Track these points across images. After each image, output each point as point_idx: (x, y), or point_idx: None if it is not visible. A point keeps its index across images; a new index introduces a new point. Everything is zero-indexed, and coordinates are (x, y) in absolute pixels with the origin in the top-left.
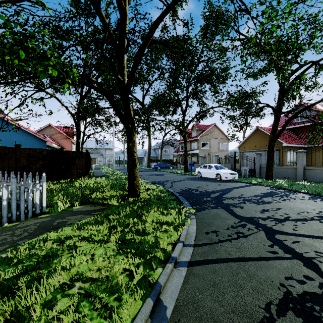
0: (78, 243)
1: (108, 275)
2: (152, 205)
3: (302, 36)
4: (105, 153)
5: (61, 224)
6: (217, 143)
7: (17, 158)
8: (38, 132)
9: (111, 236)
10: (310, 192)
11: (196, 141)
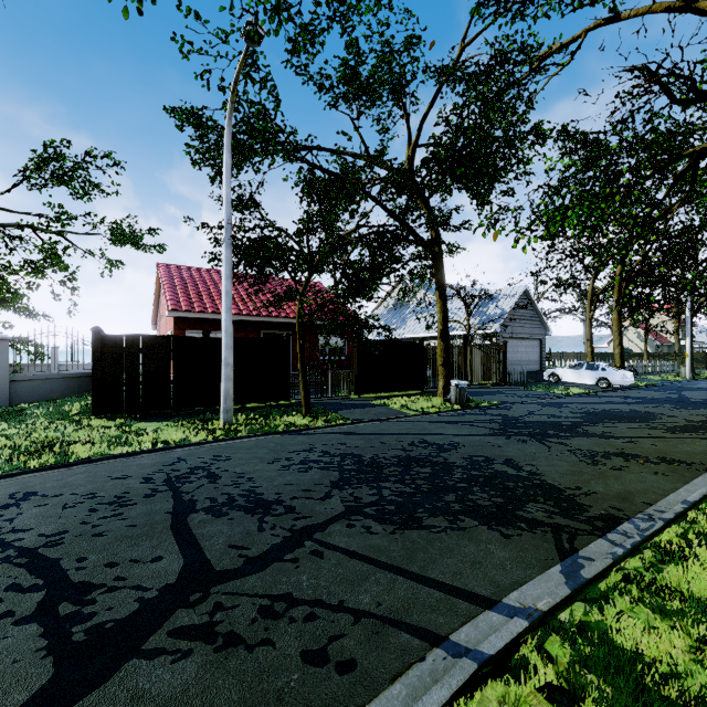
0: None
1: (694, 641)
2: None
3: None
4: None
5: None
6: None
7: None
8: None
9: None
10: None
11: None
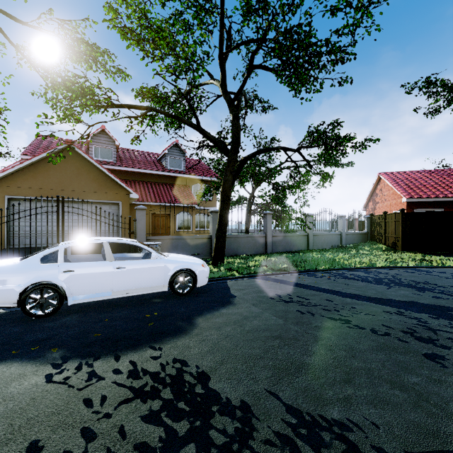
0: None
1: None
2: None
3: (308, 48)
4: None
5: None
6: None
7: None
8: None
9: None
10: (331, 267)
11: None
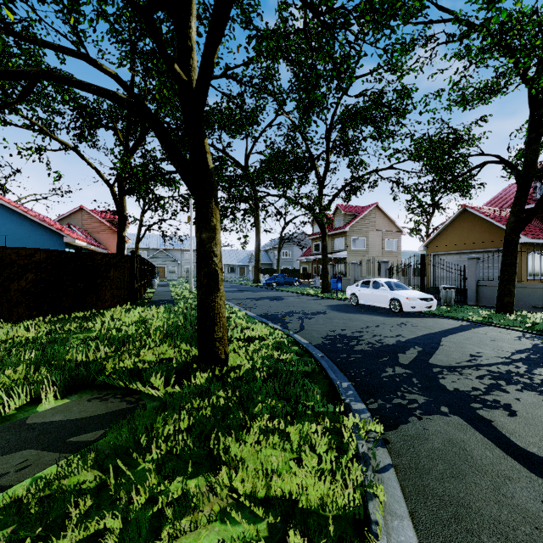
0: None
1: None
2: (256, 403)
3: None
4: (181, 257)
5: None
6: (380, 238)
7: None
8: (60, 221)
9: None
10: None
11: (341, 235)
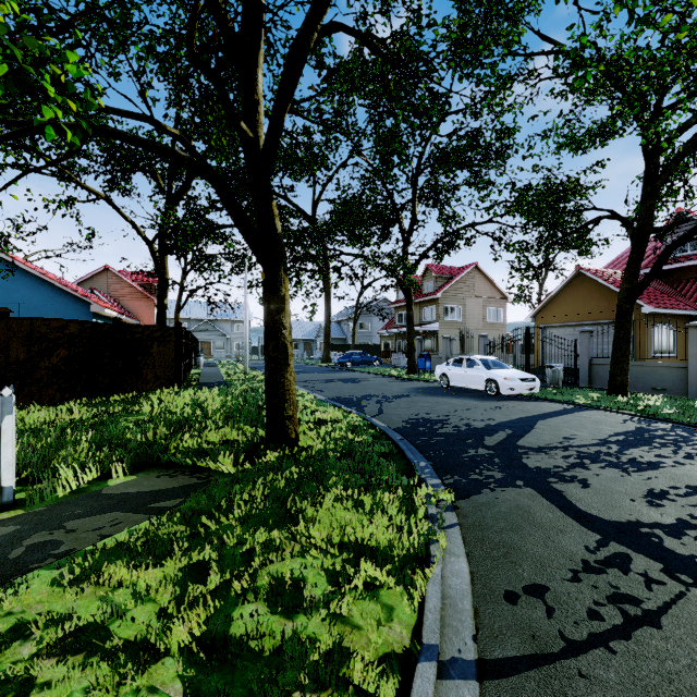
0: (48, 661)
1: None
2: (330, 476)
3: None
4: (230, 330)
5: (36, 555)
6: (480, 307)
7: (1, 343)
8: (80, 285)
9: (173, 628)
10: None
11: (432, 302)
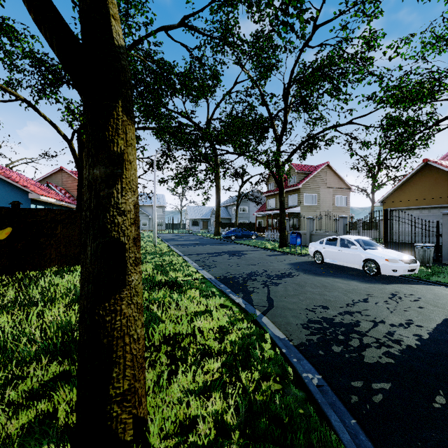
0: None
1: None
2: None
3: None
4: (152, 212)
5: None
6: (331, 195)
7: None
8: (43, 181)
9: None
10: None
11: (295, 192)
